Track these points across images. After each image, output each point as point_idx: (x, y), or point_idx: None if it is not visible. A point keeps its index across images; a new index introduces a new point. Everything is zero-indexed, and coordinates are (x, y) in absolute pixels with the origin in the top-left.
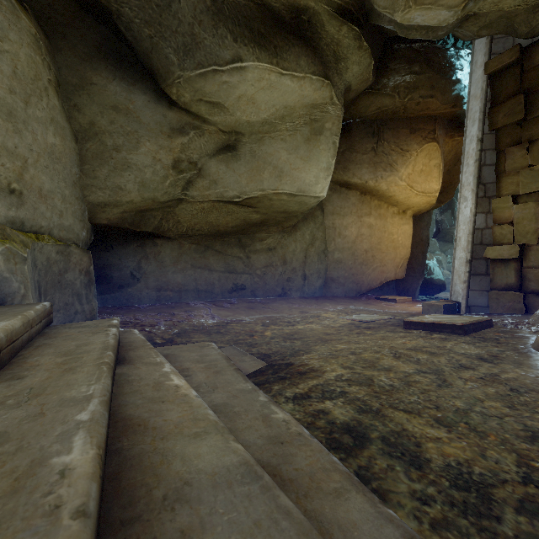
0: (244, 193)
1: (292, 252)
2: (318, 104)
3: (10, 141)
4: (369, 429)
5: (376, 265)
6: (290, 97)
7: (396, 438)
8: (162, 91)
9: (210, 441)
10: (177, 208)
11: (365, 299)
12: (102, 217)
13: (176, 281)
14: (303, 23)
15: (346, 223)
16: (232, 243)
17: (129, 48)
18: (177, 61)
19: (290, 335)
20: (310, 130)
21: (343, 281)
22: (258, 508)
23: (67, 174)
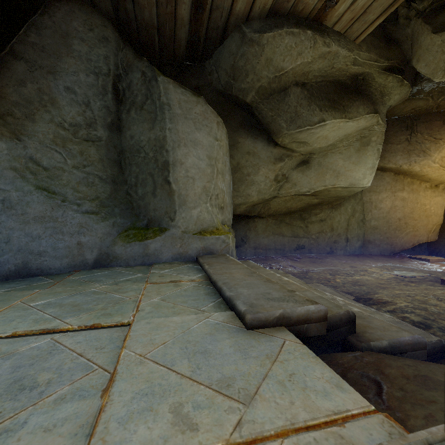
0: (312, 189)
1: (338, 222)
2: (367, 127)
3: (222, 186)
4: (431, 324)
5: (408, 230)
6: (349, 130)
7: (444, 328)
8: (271, 139)
9: (377, 315)
10: (271, 201)
11: (399, 257)
12: (238, 211)
13: (264, 243)
14: (359, 81)
15: (381, 198)
16: (296, 218)
17: (255, 119)
18: (285, 126)
19: (354, 282)
20: (360, 144)
21: (378, 243)
22: (407, 328)
23: (230, 192)
